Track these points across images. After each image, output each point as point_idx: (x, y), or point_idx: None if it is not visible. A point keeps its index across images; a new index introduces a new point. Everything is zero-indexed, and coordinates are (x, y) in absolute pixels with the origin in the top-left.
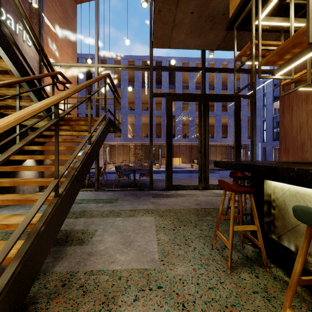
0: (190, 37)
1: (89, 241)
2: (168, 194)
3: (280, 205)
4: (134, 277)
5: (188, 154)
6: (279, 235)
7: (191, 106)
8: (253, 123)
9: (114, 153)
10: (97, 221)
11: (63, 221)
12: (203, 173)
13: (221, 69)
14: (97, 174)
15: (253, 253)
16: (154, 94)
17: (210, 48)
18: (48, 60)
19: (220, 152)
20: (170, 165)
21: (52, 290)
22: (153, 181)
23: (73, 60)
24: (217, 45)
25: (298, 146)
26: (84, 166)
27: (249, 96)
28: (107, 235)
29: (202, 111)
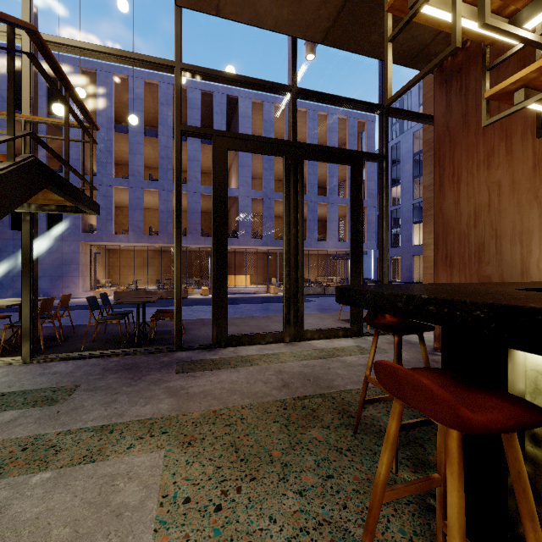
0: None
1: None
2: (217, 359)
3: None
4: None
5: (262, 267)
6: None
7: (267, 181)
8: (384, 209)
9: (117, 266)
10: None
11: None
12: (293, 308)
13: (327, 97)
14: (28, 318)
15: None
16: (185, 128)
17: (310, 37)
18: None
19: (315, 264)
20: (223, 293)
21: None
22: (188, 324)
23: None
24: (324, 28)
25: (471, 253)
26: None
27: (377, 157)
28: None
29: (290, 178)
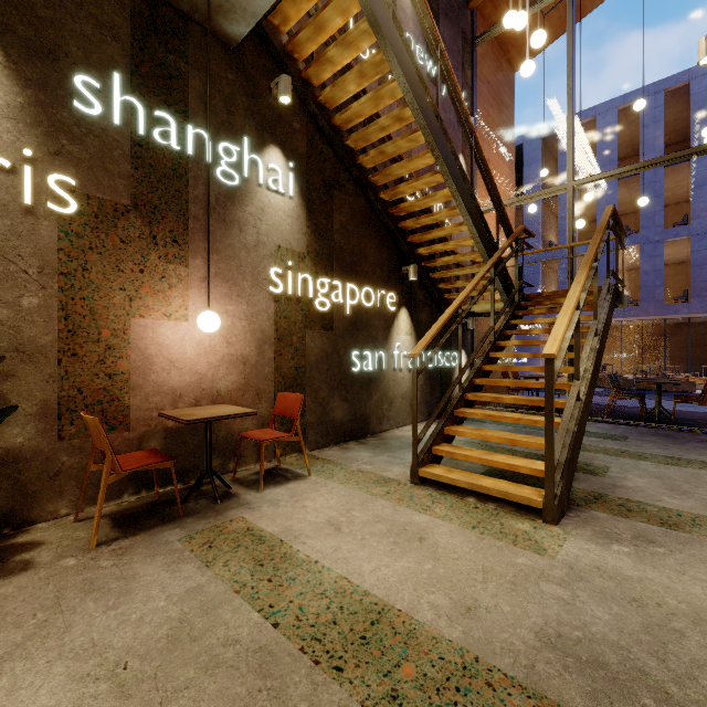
0: None
1: (604, 475)
2: None
3: None
4: (704, 520)
5: None
6: None
7: None
8: None
9: None
10: (602, 458)
11: (583, 430)
12: None
13: None
14: None
15: None
16: None
17: None
18: (504, 214)
19: None
20: None
21: (584, 498)
22: None
23: (510, 179)
24: None
25: None
26: (594, 369)
27: None
28: (633, 475)
29: None
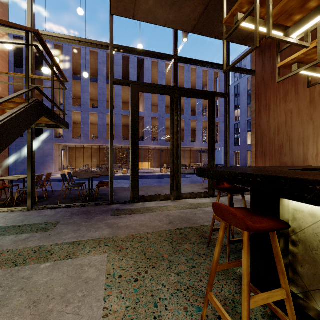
0: (161, 6)
1: None
2: (133, 208)
3: (308, 242)
4: None
5: (158, 158)
6: (305, 289)
7: (161, 107)
8: (227, 124)
9: (74, 157)
10: None
11: None
12: (175, 180)
13: (194, 61)
14: (30, 186)
15: (265, 319)
16: (115, 80)
17: (185, 29)
18: None
19: (189, 156)
20: (136, 172)
21: None
22: (116, 190)
23: None
24: (192, 25)
25: (276, 150)
26: None
27: (224, 95)
28: (1, 318)
29: (174, 107)
